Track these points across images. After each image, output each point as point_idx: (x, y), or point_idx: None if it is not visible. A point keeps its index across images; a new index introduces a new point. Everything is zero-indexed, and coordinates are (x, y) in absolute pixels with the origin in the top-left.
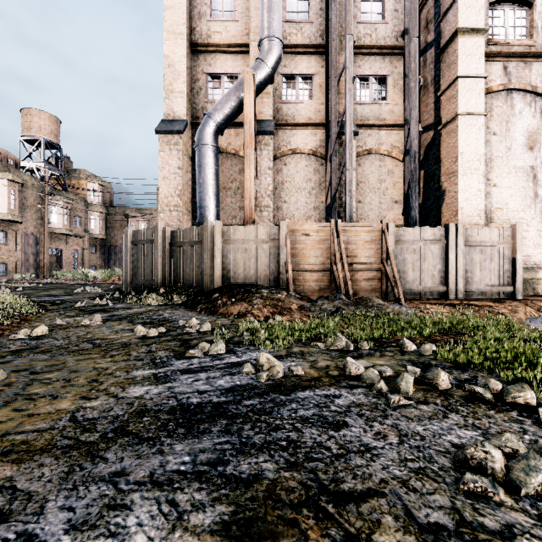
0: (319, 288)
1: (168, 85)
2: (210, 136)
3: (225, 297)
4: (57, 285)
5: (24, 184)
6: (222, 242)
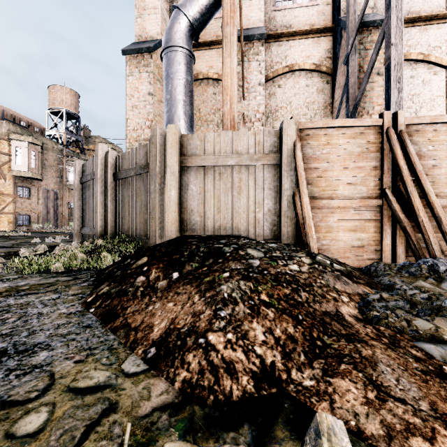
0: (358, 243)
1: (139, 2)
2: (180, 36)
3: (158, 267)
4: (47, 234)
5: (45, 147)
6: (179, 162)
